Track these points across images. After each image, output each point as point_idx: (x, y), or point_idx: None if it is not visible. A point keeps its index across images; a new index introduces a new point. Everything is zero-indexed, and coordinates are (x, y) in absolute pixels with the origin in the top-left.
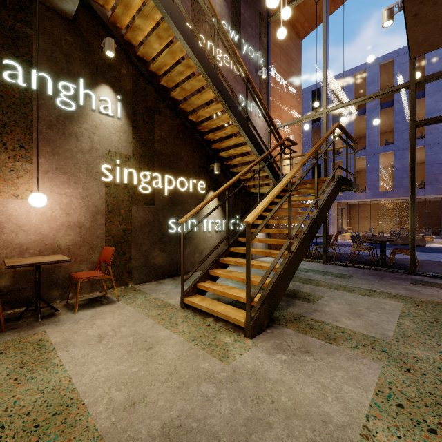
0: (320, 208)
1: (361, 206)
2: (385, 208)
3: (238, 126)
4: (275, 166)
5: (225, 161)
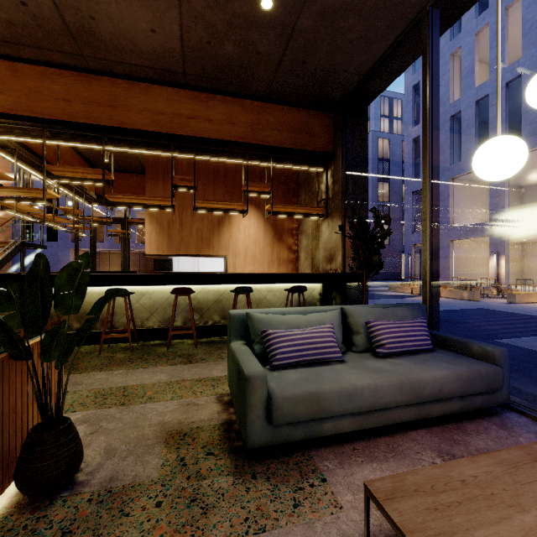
0: None
1: (107, 254)
2: None
3: None
4: None
5: None
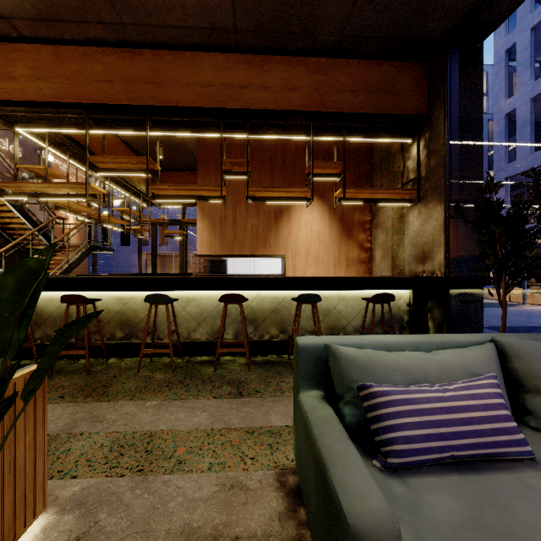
0: (71, 264)
1: (171, 257)
2: (189, 260)
3: (14, 210)
4: (57, 226)
5: (1, 225)
